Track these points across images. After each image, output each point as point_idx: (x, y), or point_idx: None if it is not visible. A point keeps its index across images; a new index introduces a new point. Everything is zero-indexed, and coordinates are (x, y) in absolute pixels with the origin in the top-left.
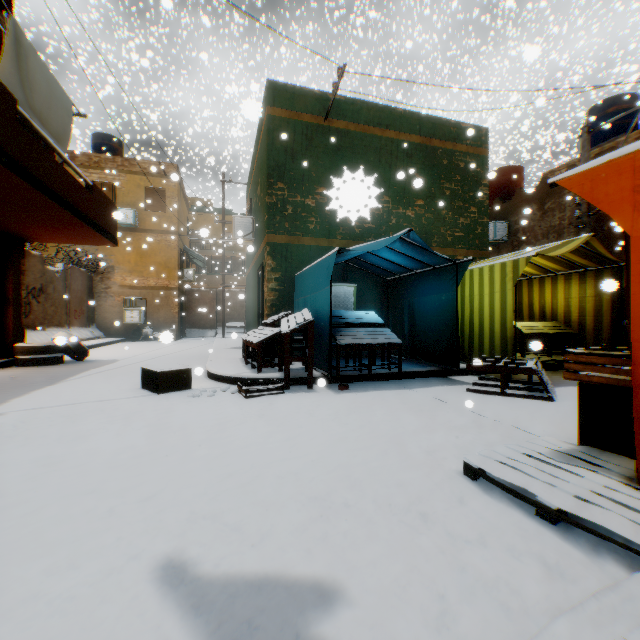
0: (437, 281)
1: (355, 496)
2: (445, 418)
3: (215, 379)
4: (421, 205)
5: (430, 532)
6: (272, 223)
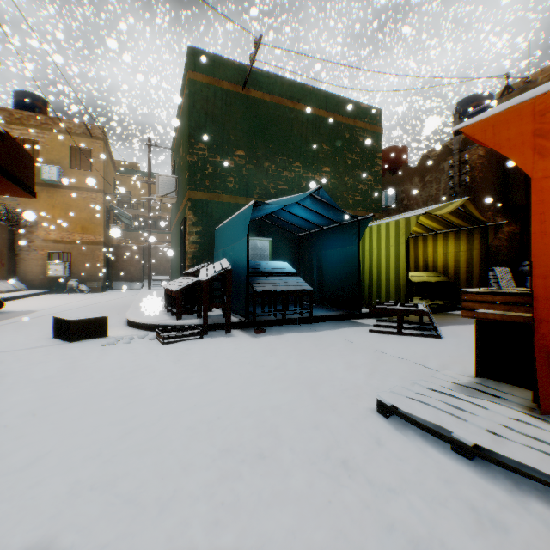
0: (342, 236)
1: (271, 445)
2: (353, 357)
3: (134, 327)
4: (327, 171)
5: (352, 482)
6: (193, 180)
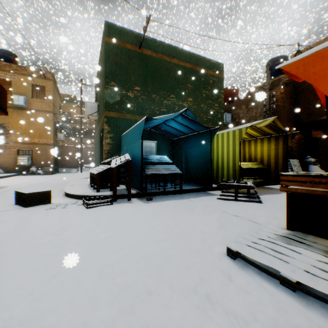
0: (200, 140)
1: (156, 282)
2: (209, 216)
3: (69, 197)
4: (191, 101)
5: (214, 313)
6: (108, 105)
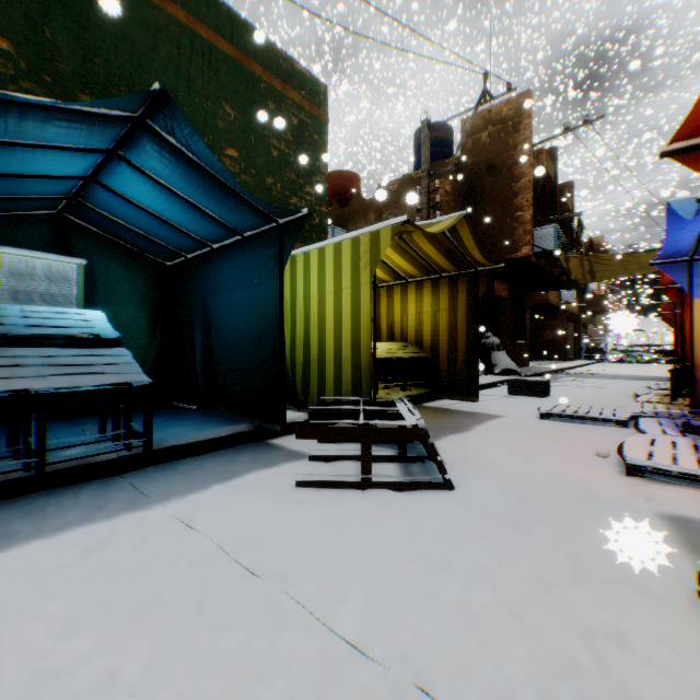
0: (248, 263)
1: None
2: None
3: None
4: (234, 158)
5: None
6: None
